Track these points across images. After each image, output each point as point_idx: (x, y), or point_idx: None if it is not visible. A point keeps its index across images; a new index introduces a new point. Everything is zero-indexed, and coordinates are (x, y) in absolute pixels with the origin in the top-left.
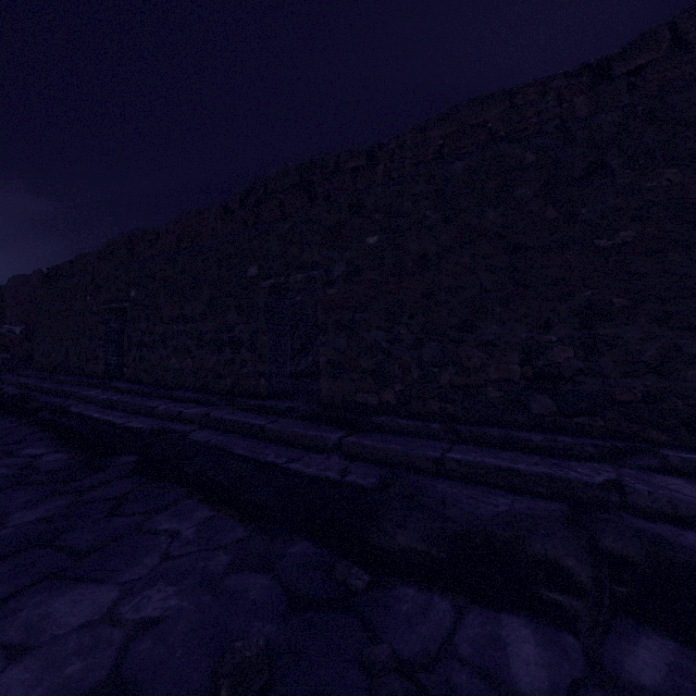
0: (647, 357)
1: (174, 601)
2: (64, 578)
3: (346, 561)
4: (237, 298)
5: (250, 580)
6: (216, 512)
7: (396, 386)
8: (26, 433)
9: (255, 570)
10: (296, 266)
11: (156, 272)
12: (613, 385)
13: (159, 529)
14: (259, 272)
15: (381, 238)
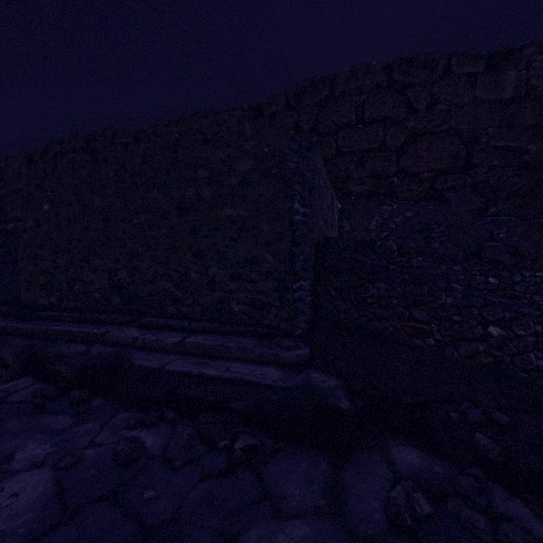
0: (149, 276)
1: None
2: None
3: None
4: None
5: None
6: None
7: (57, 294)
8: None
9: None
10: (10, 218)
11: None
12: (139, 289)
13: None
14: None
15: (50, 207)
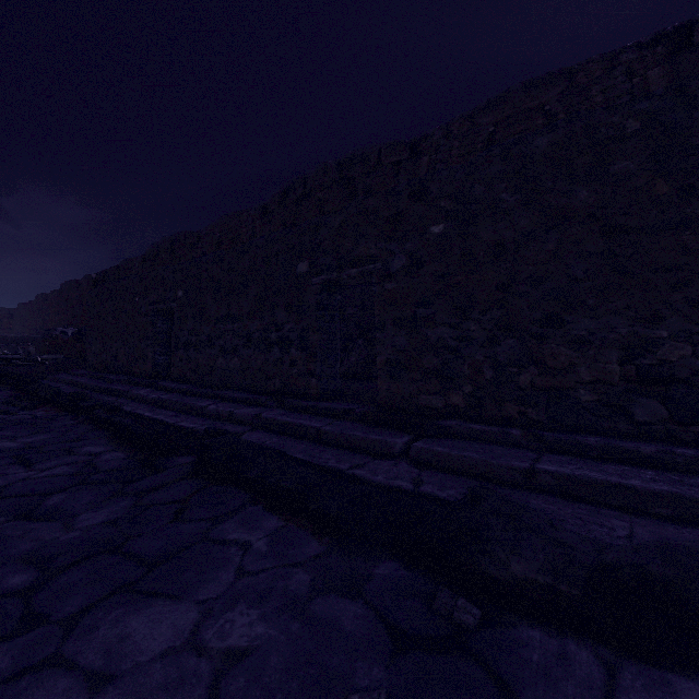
0: None
1: (260, 629)
2: (138, 591)
3: (448, 590)
4: (286, 296)
5: (339, 606)
6: (285, 522)
7: (465, 388)
8: (84, 431)
9: (341, 593)
10: (350, 261)
11: (202, 272)
12: None
13: (228, 538)
14: (309, 268)
15: (447, 227)
